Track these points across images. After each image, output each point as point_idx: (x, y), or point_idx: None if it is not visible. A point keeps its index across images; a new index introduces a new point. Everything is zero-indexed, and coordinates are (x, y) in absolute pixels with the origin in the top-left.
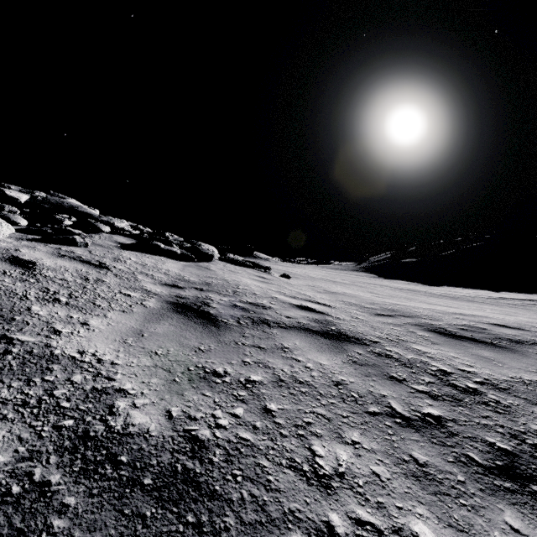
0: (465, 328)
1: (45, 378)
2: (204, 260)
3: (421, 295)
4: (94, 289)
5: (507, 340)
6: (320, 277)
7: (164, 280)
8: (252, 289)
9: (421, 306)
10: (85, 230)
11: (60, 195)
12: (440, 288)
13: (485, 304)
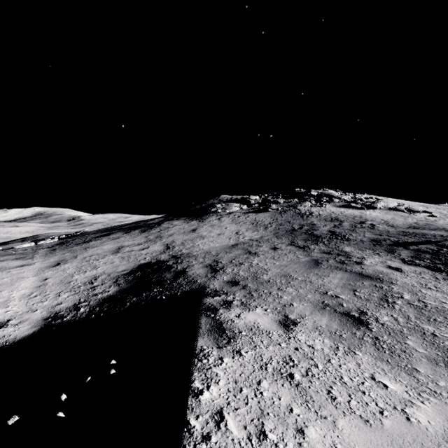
0: (432, 228)
1: (308, 221)
2: (373, 209)
3: None
4: (319, 215)
5: (432, 229)
6: None
7: (338, 214)
8: (364, 216)
9: None
10: (330, 202)
11: (326, 190)
12: None
13: None
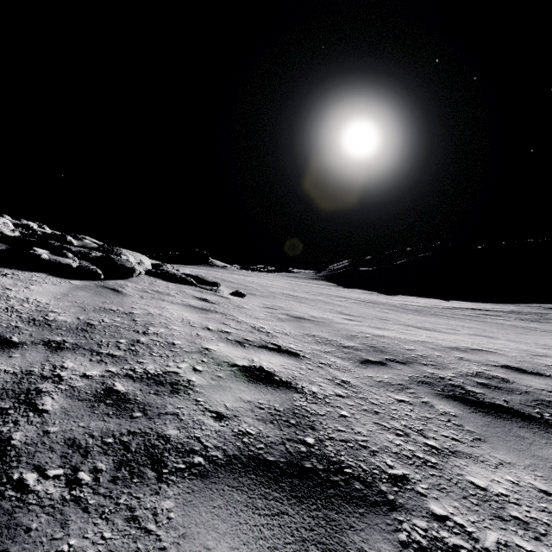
0: (485, 382)
1: None
2: (121, 276)
3: (388, 311)
4: None
5: None
6: (281, 291)
7: None
8: (172, 332)
9: (408, 338)
10: None
11: None
12: (397, 297)
13: (450, 319)
